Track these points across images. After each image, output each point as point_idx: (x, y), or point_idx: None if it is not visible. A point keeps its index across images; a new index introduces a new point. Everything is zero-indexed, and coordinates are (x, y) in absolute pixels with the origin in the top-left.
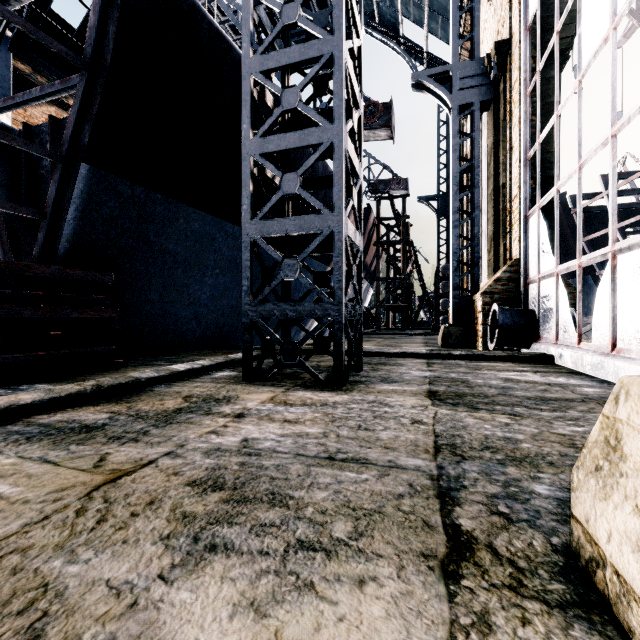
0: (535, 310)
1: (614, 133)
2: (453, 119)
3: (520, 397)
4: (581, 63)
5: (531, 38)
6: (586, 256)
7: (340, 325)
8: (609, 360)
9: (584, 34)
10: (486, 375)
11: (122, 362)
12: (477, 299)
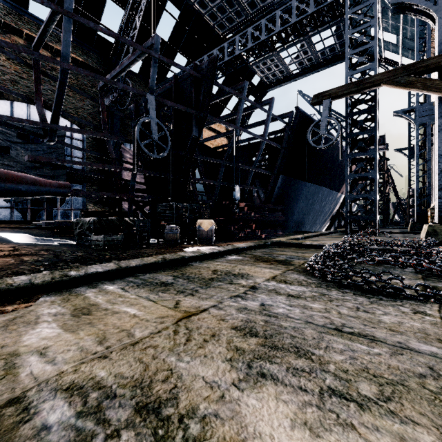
0: None
1: None
2: (416, 130)
3: None
4: None
5: None
6: None
7: (376, 221)
8: None
9: None
10: None
11: (283, 233)
12: (428, 211)
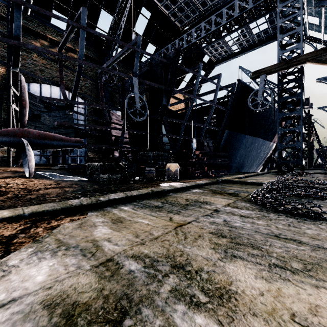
0: None
1: None
2: None
3: None
4: None
5: None
6: None
7: (302, 164)
8: None
9: None
10: None
11: (228, 173)
12: None
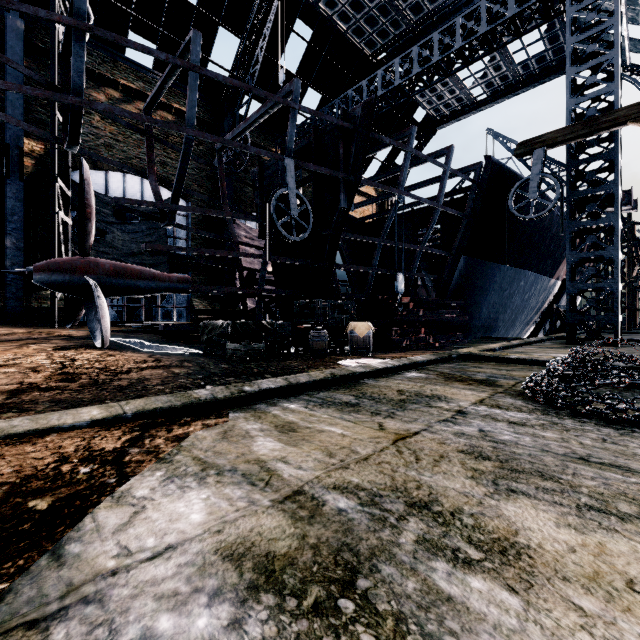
0: None
1: None
2: None
3: None
4: None
5: None
6: None
7: (617, 324)
8: None
9: None
10: None
11: (466, 341)
12: None
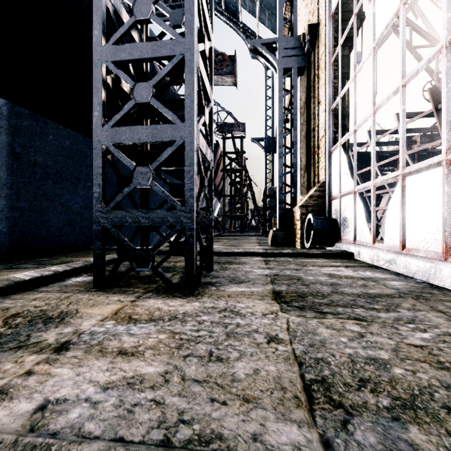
0: (337, 219)
1: (404, 83)
2: (279, 78)
3: (351, 295)
4: (375, 34)
5: (333, 23)
6: (379, 178)
7: (192, 232)
8: (401, 257)
9: (378, 12)
10: (313, 271)
11: None
12: (296, 210)
